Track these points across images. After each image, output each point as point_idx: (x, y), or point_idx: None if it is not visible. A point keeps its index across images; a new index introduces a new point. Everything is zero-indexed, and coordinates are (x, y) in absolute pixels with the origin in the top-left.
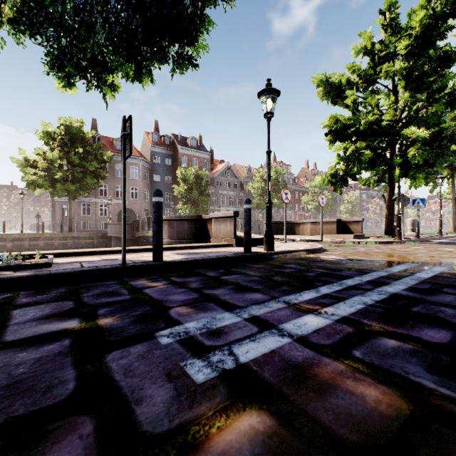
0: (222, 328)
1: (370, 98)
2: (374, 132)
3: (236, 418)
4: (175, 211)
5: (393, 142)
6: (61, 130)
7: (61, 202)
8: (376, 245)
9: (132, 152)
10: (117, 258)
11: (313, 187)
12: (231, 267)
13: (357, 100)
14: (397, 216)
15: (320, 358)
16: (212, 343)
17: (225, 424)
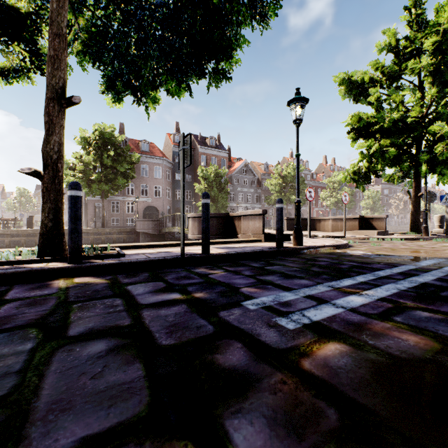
0: (288, 301)
1: (394, 95)
2: (399, 128)
3: (326, 345)
4: (195, 208)
5: (419, 138)
6: (96, 136)
7: (93, 201)
8: (401, 241)
9: (156, 152)
10: (169, 251)
11: (332, 183)
12: (269, 260)
13: (380, 98)
14: (423, 212)
15: (370, 320)
16: (286, 309)
17: (320, 347)
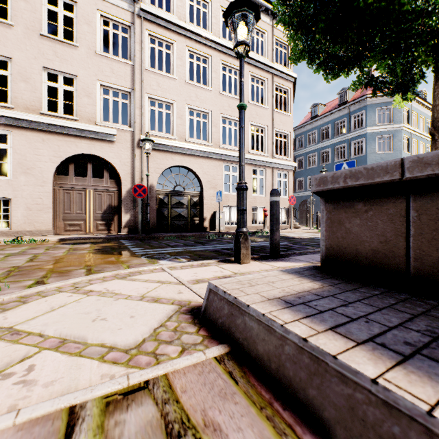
0: None
1: None
2: None
3: None
4: None
5: None
6: None
7: None
8: None
9: None
10: None
11: None
12: None
13: None
14: None
15: (260, 242)
16: None
17: None
